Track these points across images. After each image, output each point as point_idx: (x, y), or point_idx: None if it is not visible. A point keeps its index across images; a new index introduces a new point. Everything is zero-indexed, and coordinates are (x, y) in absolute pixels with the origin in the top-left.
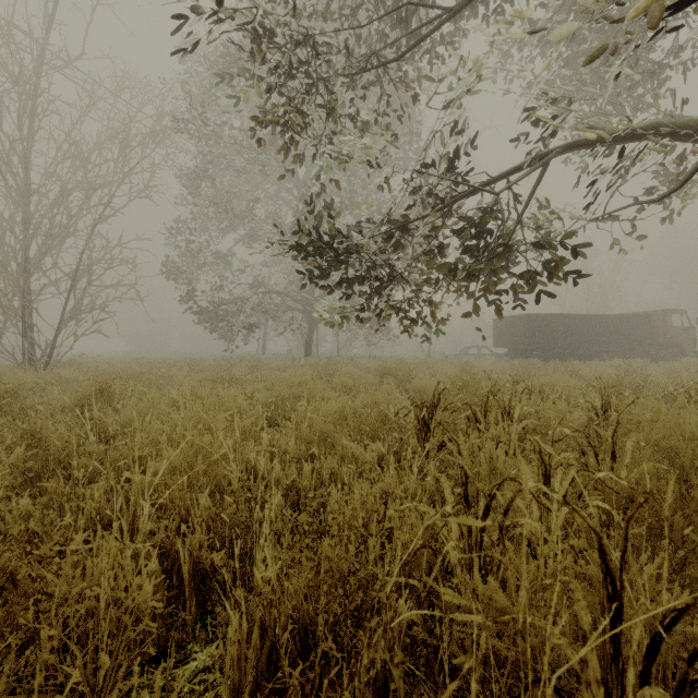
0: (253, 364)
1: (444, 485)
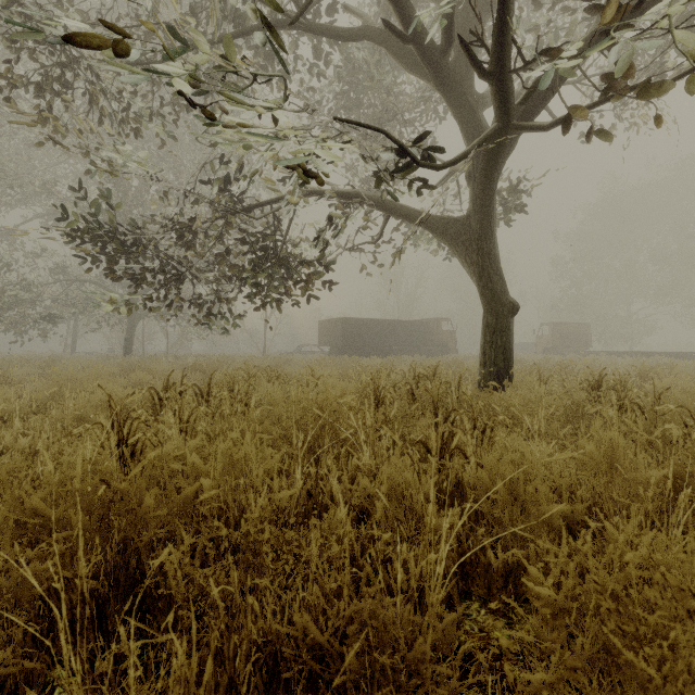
0: (46, 364)
1: (101, 419)
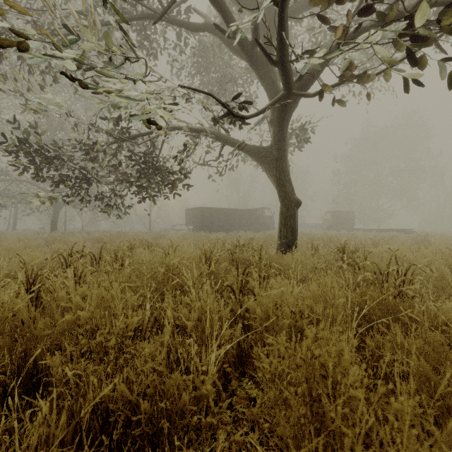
0: None
1: (19, 275)
